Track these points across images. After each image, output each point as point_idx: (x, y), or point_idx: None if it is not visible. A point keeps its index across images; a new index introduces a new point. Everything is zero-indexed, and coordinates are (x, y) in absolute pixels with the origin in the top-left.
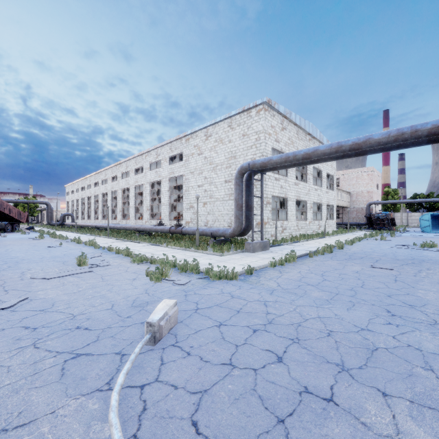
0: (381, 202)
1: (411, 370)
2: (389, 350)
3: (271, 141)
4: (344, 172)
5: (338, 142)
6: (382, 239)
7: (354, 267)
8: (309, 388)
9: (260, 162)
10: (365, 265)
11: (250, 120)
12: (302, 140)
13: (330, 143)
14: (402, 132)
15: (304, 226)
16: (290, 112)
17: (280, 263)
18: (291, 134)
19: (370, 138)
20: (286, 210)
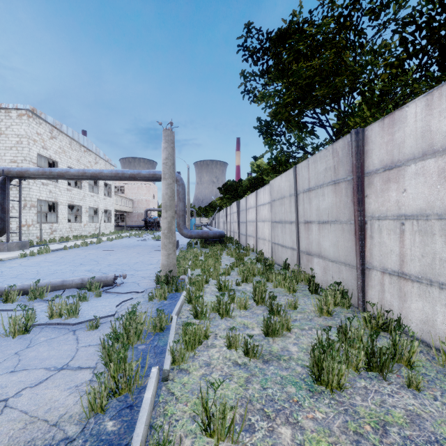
0: (154, 209)
1: (64, 274)
2: (62, 272)
3: (37, 147)
4: (128, 182)
5: (84, 169)
6: (140, 236)
7: (92, 252)
8: (10, 284)
9: (16, 170)
10: (101, 250)
11: (9, 120)
12: (76, 150)
13: (78, 169)
14: (118, 172)
15: (78, 228)
16: (61, 124)
17: (32, 254)
18: (62, 143)
19: (102, 172)
20: (57, 214)
